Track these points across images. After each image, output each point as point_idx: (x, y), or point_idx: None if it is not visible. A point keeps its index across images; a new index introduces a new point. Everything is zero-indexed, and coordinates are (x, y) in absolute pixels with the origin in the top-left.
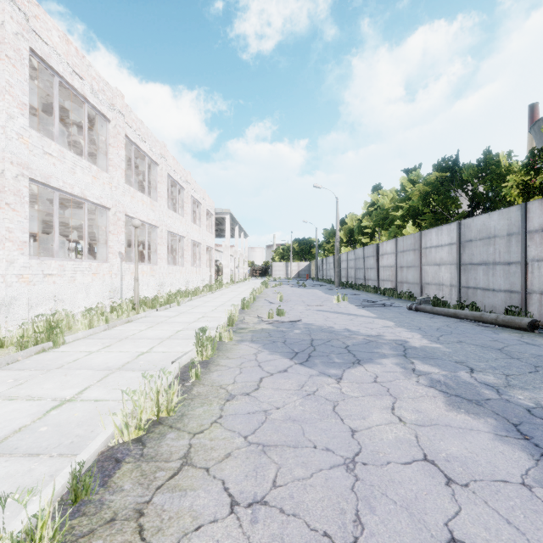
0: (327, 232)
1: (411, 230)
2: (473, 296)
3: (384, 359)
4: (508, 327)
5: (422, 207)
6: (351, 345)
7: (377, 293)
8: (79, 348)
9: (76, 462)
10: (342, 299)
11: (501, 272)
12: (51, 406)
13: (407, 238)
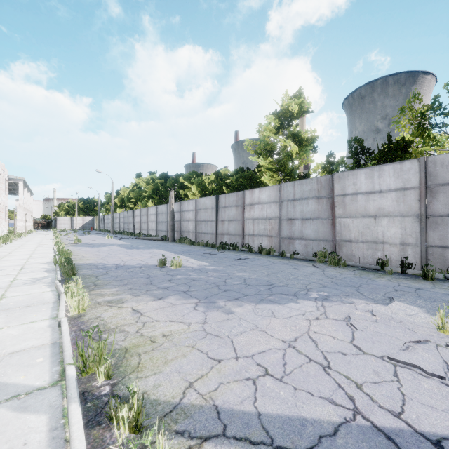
0: (107, 198)
1: (151, 204)
2: (159, 233)
3: (114, 246)
4: (158, 240)
5: (153, 195)
6: (106, 245)
7: (132, 236)
8: (3, 250)
9: (59, 249)
10: (110, 237)
11: (164, 225)
12: (31, 253)
13: (144, 209)
